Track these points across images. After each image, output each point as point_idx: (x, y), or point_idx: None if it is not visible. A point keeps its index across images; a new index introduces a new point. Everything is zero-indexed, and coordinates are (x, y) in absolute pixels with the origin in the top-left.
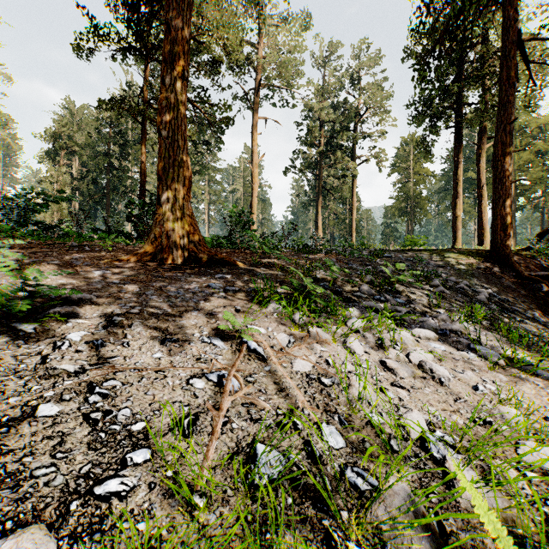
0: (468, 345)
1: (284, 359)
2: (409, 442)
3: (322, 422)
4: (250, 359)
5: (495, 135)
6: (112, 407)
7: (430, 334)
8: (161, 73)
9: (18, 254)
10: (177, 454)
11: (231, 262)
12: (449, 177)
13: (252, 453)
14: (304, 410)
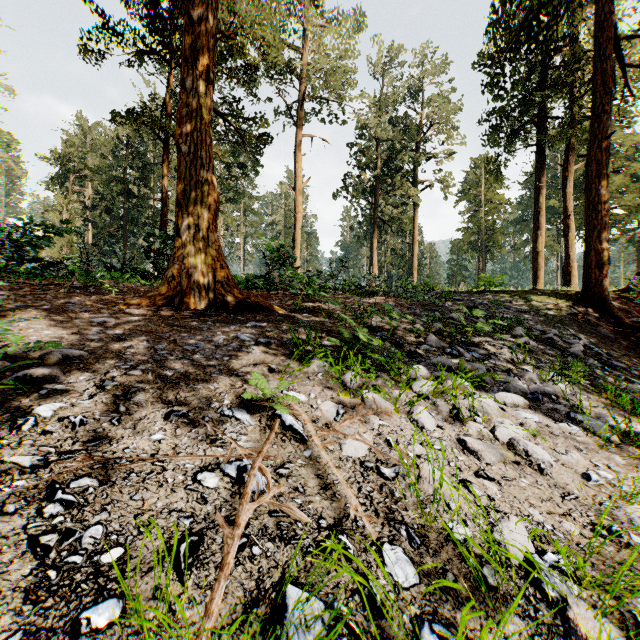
0: (568, 414)
1: (330, 439)
2: (509, 569)
3: (383, 542)
4: (285, 440)
5: (588, 152)
6: (77, 524)
7: (518, 399)
8: (181, 74)
9: (2, 297)
10: (153, 626)
11: (267, 307)
12: (528, 206)
13: (279, 602)
14: (358, 519)
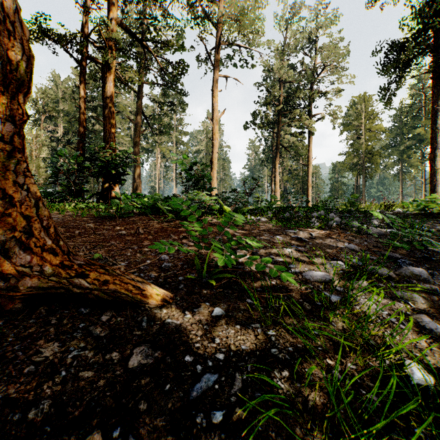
0: None
1: None
2: None
3: None
4: None
5: None
6: None
7: None
8: None
9: None
10: None
11: (125, 295)
12: (396, 135)
13: None
14: None
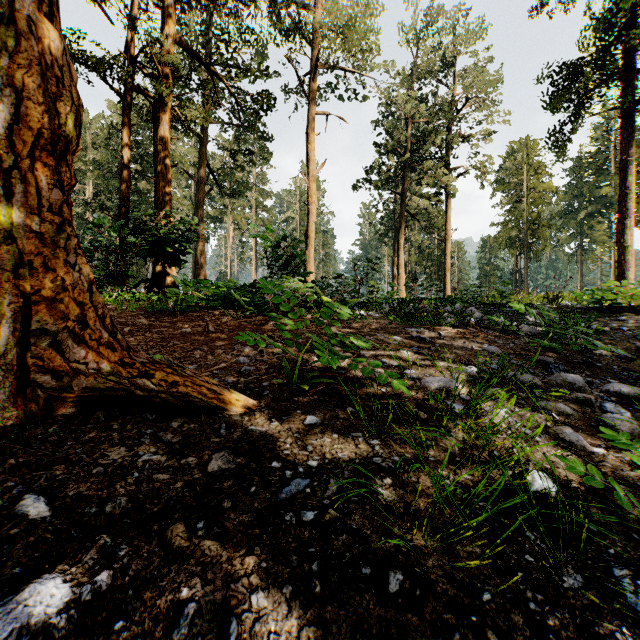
0: None
1: None
2: None
3: None
4: None
5: None
6: None
7: None
8: None
9: None
10: None
11: (199, 400)
12: (573, 197)
13: None
14: None
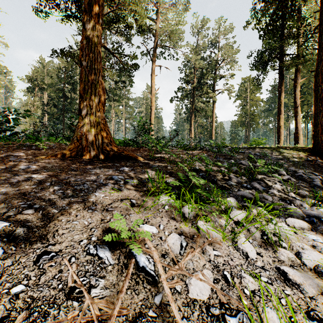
0: None
1: (177, 277)
2: None
3: None
4: (138, 282)
5: (316, 69)
6: None
7: (303, 224)
8: (83, 20)
9: None
10: None
11: (133, 157)
12: (271, 103)
13: None
14: None
